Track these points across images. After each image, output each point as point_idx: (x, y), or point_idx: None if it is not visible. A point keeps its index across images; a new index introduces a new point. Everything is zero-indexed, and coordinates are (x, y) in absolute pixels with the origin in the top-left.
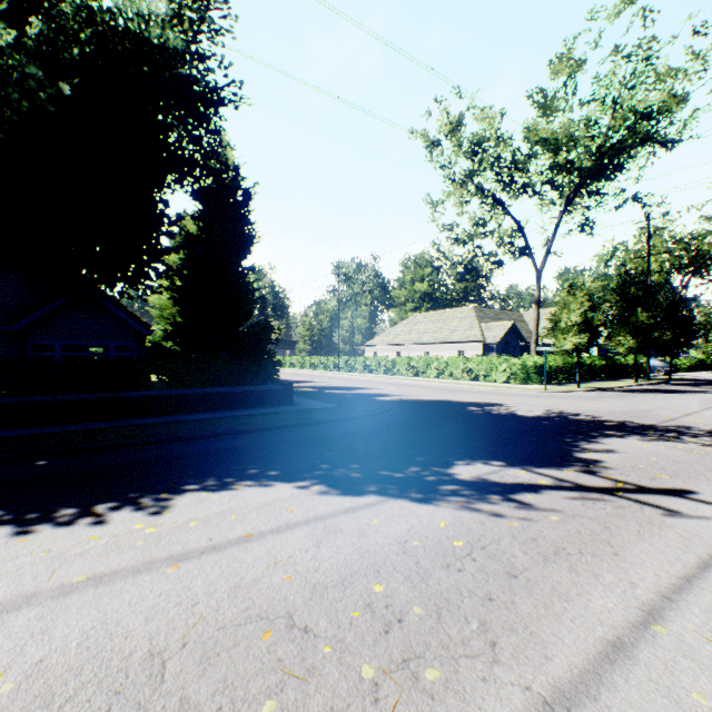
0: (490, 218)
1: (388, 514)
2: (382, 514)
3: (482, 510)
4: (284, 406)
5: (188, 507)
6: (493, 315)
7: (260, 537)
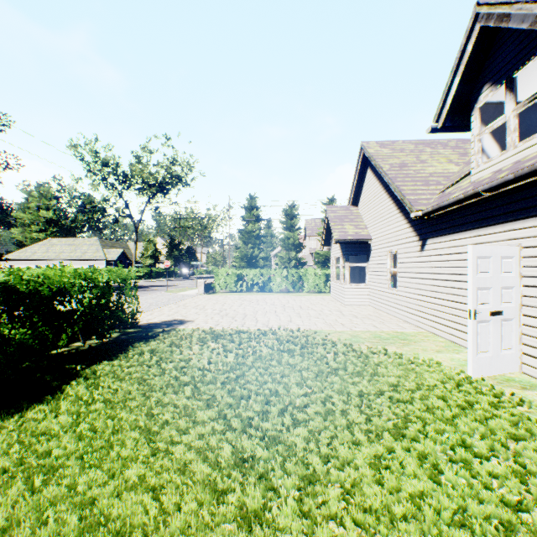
0: (112, 196)
1: None
2: None
3: None
4: None
5: None
6: (111, 244)
7: None
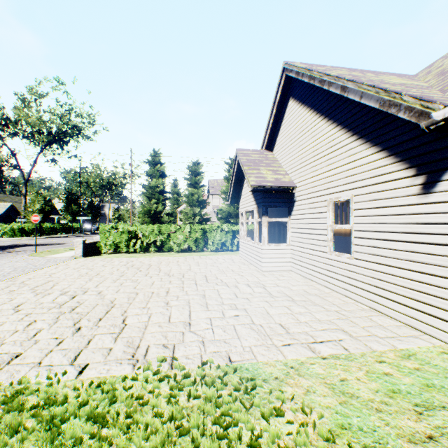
0: None
1: None
2: None
3: None
4: None
5: None
6: None
7: None
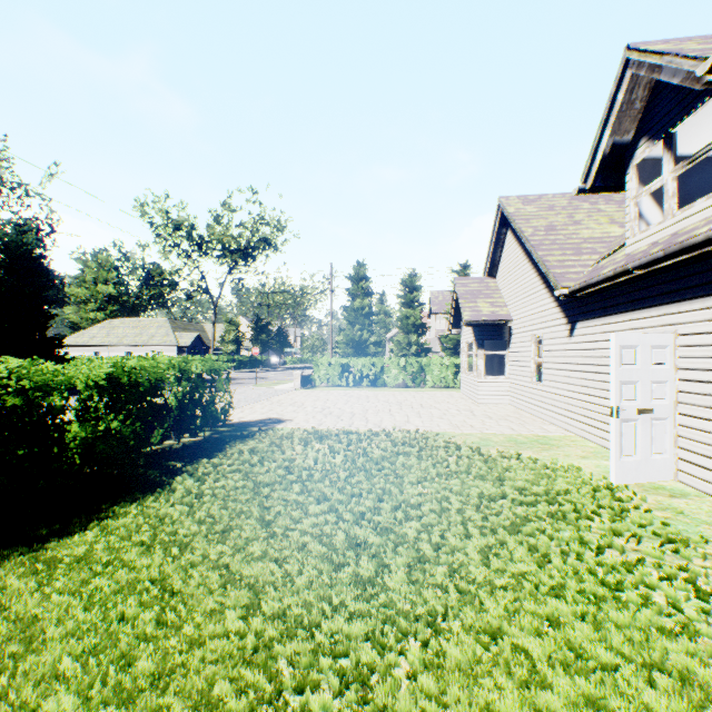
0: (185, 266)
1: None
2: None
3: None
4: None
5: None
6: (184, 326)
7: None
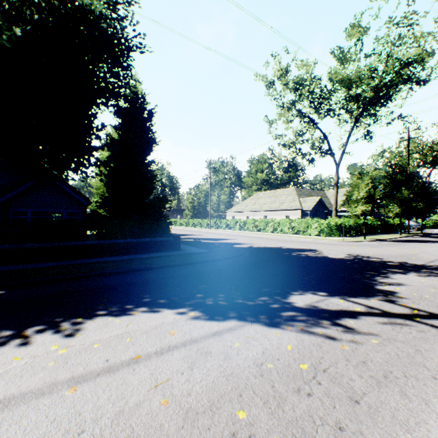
0: (306, 131)
1: (246, 337)
2: (241, 337)
3: (317, 333)
4: (174, 251)
5: (96, 330)
6: (307, 193)
7: (146, 359)
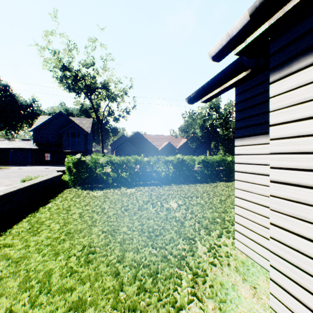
0: None
1: None
2: None
3: None
4: None
5: None
6: None
7: None
